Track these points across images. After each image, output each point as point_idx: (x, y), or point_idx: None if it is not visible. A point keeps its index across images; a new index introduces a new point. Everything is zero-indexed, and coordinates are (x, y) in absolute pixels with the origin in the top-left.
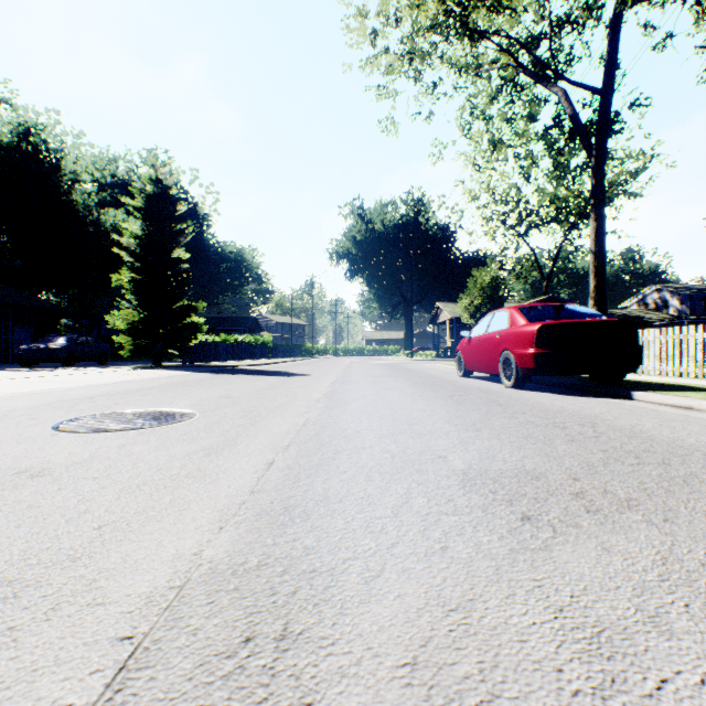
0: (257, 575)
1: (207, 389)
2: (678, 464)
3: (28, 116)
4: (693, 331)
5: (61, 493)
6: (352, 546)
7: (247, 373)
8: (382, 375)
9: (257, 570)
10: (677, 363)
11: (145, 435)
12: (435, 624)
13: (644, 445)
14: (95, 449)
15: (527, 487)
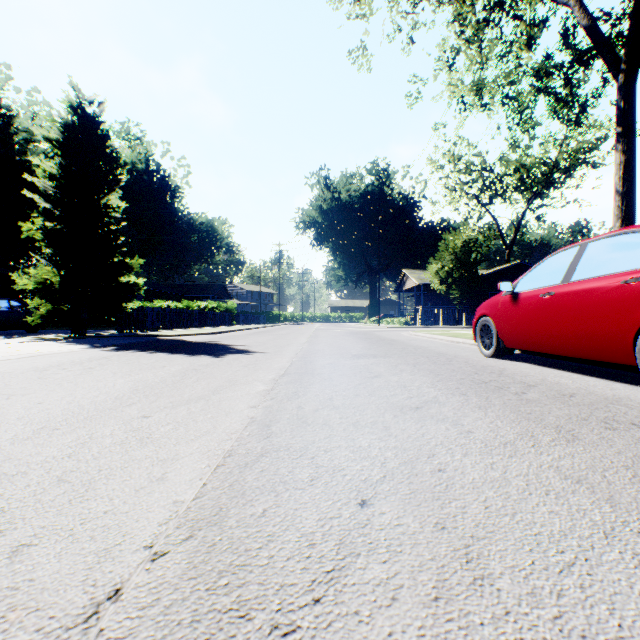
0: None
1: None
2: None
3: None
4: None
5: None
6: None
7: (166, 348)
8: (362, 353)
9: None
10: None
11: None
12: None
13: None
14: None
15: None
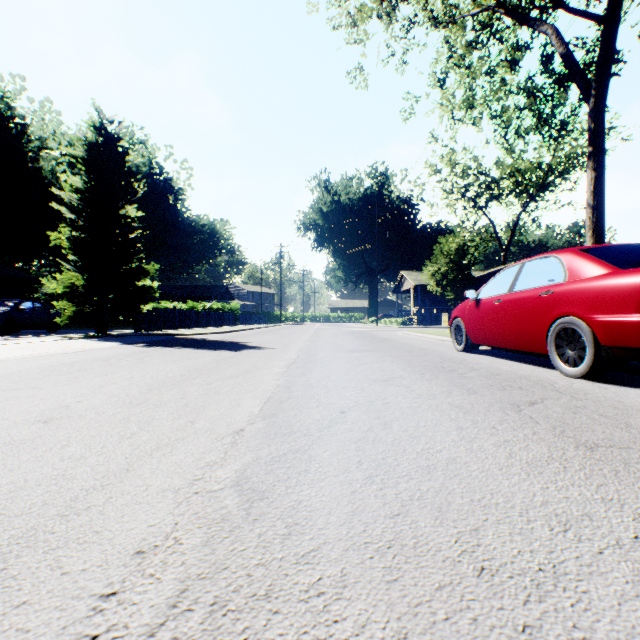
0: None
1: (65, 385)
2: None
3: None
4: None
5: None
6: None
7: (189, 345)
8: (356, 349)
9: None
10: None
11: None
12: None
13: None
14: None
15: None
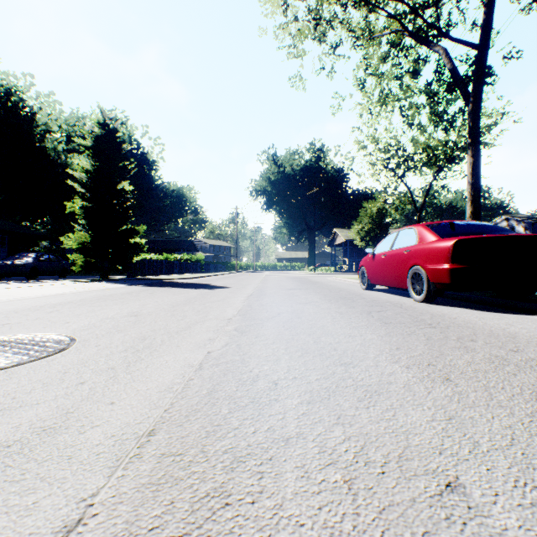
0: None
1: (123, 304)
2: None
3: (8, 79)
4: None
5: None
6: None
7: (176, 286)
8: (293, 288)
9: None
10: None
11: None
12: None
13: None
14: None
15: None
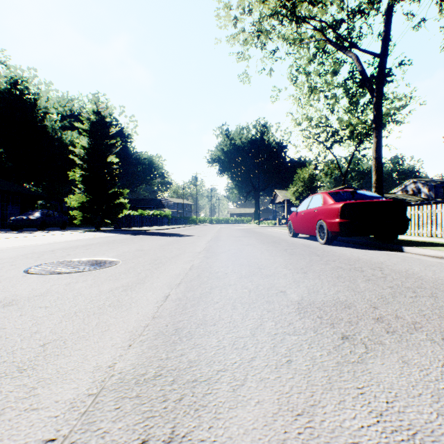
0: (153, 384)
1: (128, 245)
2: (443, 297)
3: (16, 72)
4: (439, 208)
5: (21, 318)
6: (223, 360)
7: (154, 234)
8: (240, 236)
9: (154, 380)
10: (429, 228)
11: (84, 276)
12: (287, 428)
13: (417, 283)
14: (50, 286)
15: (343, 313)
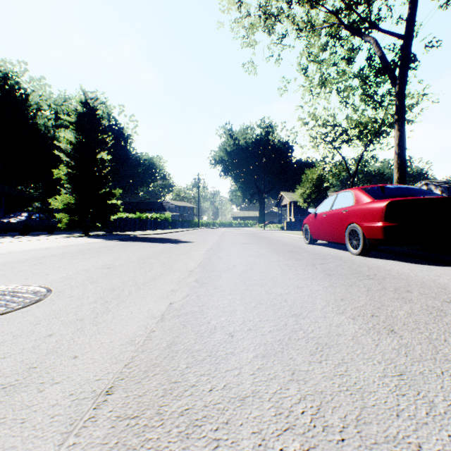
0: None
1: (99, 257)
2: None
3: (5, 65)
4: None
5: None
6: None
7: (146, 240)
8: (247, 242)
9: None
10: None
11: None
12: None
13: None
14: None
15: None
